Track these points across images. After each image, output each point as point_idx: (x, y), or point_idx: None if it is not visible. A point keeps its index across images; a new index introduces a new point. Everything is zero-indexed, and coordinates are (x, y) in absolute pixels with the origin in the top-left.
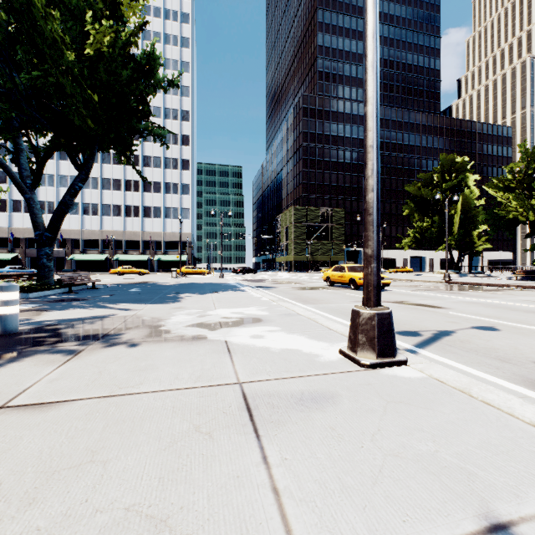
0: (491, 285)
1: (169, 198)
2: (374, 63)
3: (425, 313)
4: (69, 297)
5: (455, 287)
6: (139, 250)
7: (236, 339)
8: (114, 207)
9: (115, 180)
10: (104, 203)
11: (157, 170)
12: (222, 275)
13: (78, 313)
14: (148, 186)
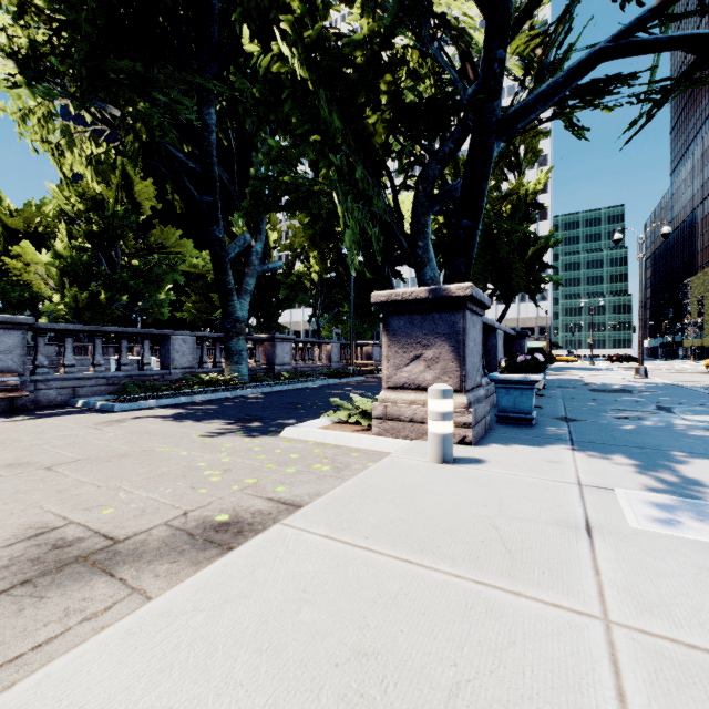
0: None
1: None
2: (640, 306)
3: None
4: None
5: None
6: None
7: (601, 376)
8: None
9: None
10: None
11: None
12: (592, 362)
13: None
14: None
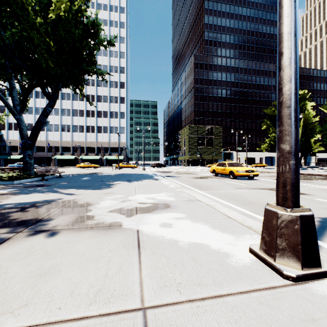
0: None
1: (112, 121)
2: None
3: None
4: (40, 183)
5: (303, 177)
6: (94, 153)
7: (147, 228)
8: (80, 127)
9: (80, 110)
10: (74, 124)
11: (105, 103)
12: (144, 168)
13: (36, 197)
14: (100, 114)
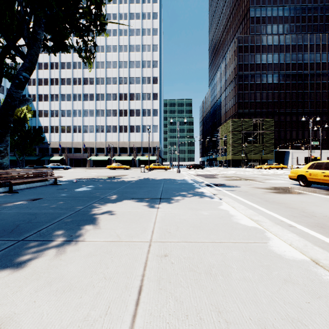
0: None
1: (145, 119)
2: None
3: None
4: None
5: None
6: (127, 153)
7: None
8: (113, 127)
9: (113, 110)
10: (107, 125)
11: (138, 101)
12: (179, 170)
13: None
14: (132, 112)
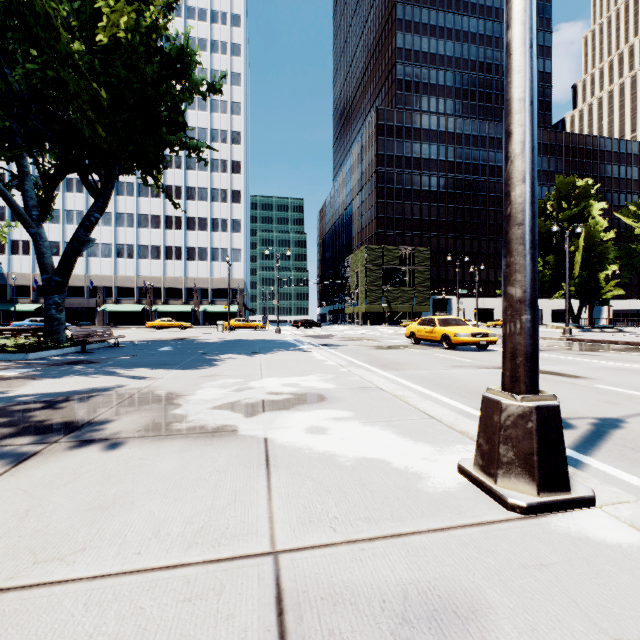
0: (632, 343)
1: (216, 237)
2: None
3: (560, 385)
4: (79, 358)
5: (582, 347)
6: (181, 299)
7: (282, 436)
8: (153, 249)
9: (154, 216)
10: (141, 244)
11: (203, 203)
12: (279, 329)
13: (74, 382)
14: (192, 223)
